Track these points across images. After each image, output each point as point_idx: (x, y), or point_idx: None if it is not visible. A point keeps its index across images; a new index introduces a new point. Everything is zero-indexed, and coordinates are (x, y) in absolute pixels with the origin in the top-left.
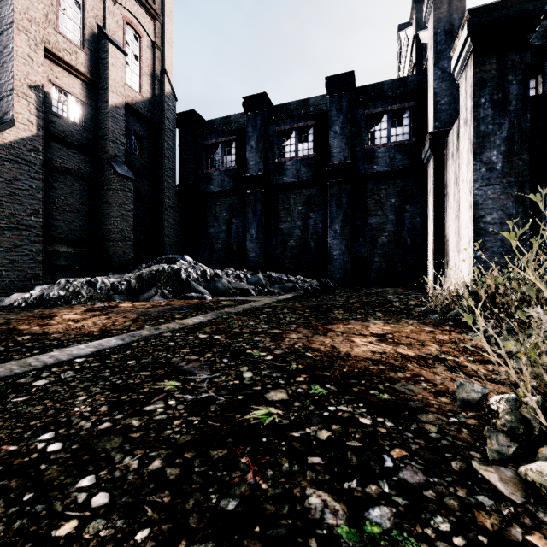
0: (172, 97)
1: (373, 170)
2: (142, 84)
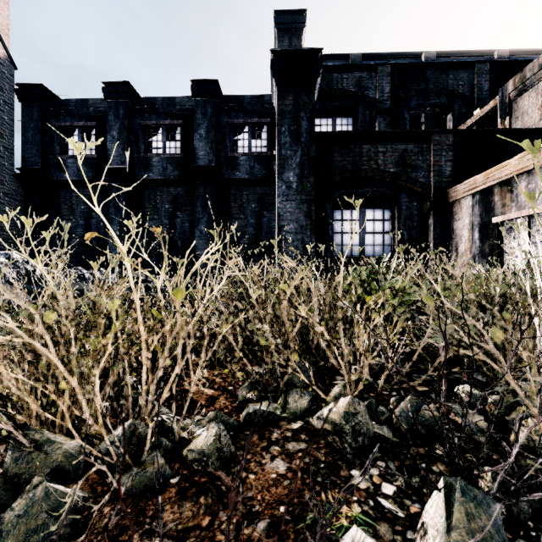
0: (8, 63)
1: (235, 176)
2: None
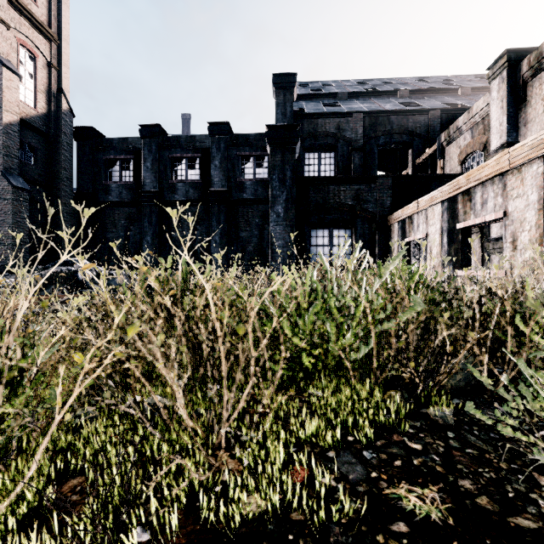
0: (69, 113)
1: (243, 197)
2: (37, 100)
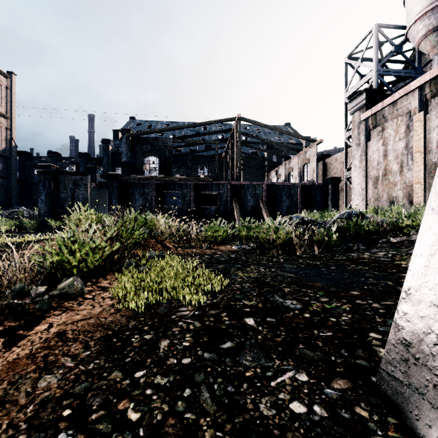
0: (15, 146)
1: None
2: (2, 144)
